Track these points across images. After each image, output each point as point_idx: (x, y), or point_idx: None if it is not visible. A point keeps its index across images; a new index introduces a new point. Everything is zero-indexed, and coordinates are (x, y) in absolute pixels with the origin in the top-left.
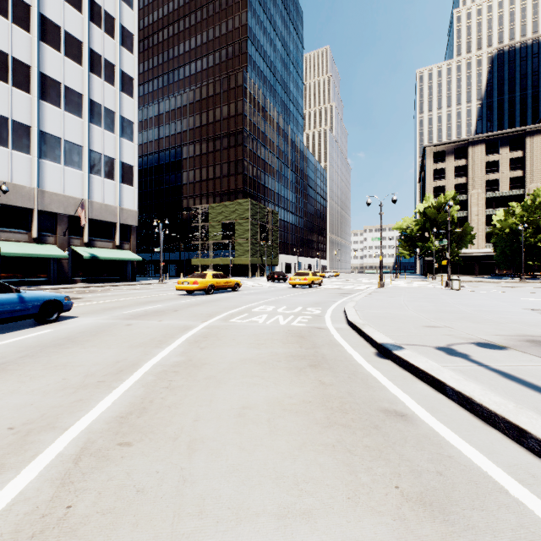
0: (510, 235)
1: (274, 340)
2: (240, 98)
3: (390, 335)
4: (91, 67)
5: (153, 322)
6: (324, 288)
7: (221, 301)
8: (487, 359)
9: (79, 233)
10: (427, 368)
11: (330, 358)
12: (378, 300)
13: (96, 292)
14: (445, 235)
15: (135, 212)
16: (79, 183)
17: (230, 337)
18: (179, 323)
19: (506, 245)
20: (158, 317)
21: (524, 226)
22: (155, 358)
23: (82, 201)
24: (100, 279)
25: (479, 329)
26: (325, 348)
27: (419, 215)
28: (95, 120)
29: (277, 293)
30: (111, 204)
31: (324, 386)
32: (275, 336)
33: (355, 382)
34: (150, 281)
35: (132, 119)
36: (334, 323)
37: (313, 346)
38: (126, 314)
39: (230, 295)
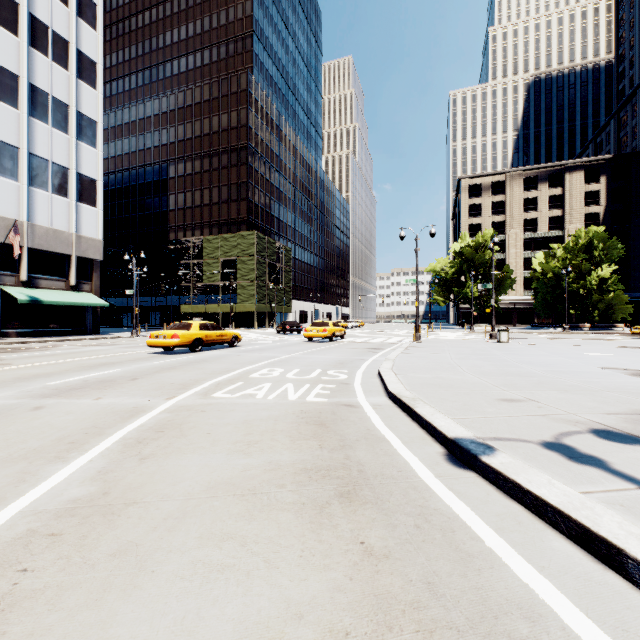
0: (552, 280)
1: (277, 432)
2: (244, 106)
3: (460, 418)
4: (32, 39)
5: (84, 401)
6: (348, 342)
7: (209, 362)
8: (639, 469)
9: (12, 268)
10: (564, 505)
11: (372, 473)
12: (419, 358)
13: (30, 349)
14: (484, 279)
15: (99, 242)
16: (14, 199)
17: (203, 430)
18: (128, 402)
19: (548, 291)
20: (99, 391)
21: (568, 270)
22: (31, 493)
23: (15, 223)
24: (46, 331)
25: (576, 402)
26: (362, 448)
27: (455, 255)
28: (39, 113)
29: (288, 349)
30: (62, 229)
31: (372, 563)
32: (280, 425)
33: (432, 542)
34: (121, 334)
35: (94, 117)
36: (368, 395)
37: (341, 443)
38: (47, 388)
39: (224, 352)
